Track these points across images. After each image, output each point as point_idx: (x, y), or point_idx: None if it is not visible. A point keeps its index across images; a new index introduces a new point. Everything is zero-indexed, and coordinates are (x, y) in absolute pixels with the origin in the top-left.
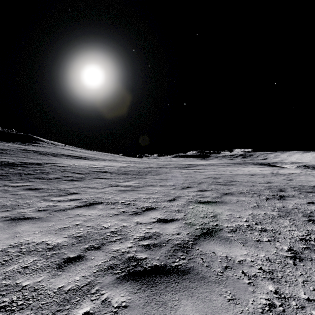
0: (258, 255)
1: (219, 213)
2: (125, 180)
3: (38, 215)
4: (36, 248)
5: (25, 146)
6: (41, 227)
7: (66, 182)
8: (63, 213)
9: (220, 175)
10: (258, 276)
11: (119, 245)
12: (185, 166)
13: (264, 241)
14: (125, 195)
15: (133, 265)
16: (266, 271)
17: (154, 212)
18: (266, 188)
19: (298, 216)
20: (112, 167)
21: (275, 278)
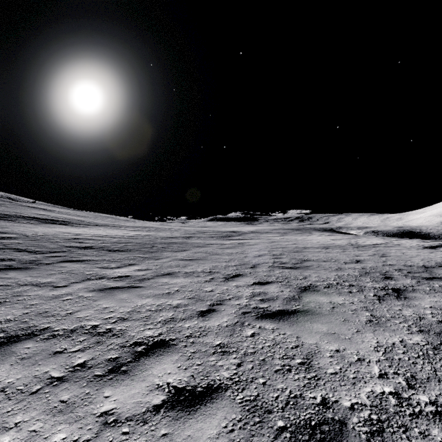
0: None
1: (313, 351)
2: (121, 263)
3: None
4: None
5: None
6: None
7: None
8: None
9: (281, 250)
10: None
11: None
12: (226, 234)
13: None
14: (108, 302)
15: None
16: None
17: (163, 361)
18: (361, 272)
19: None
20: (106, 238)
21: None
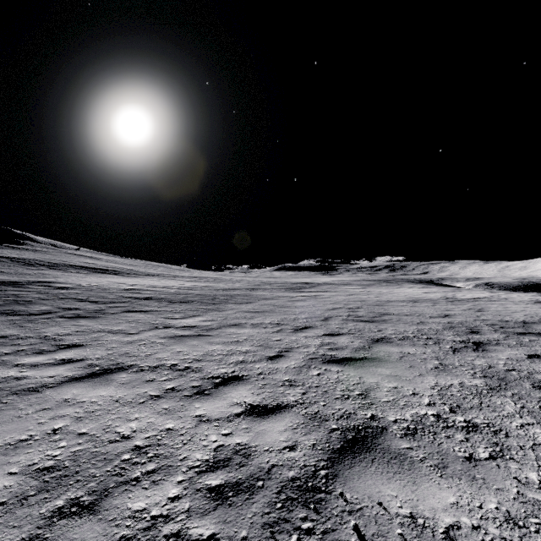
0: (483, 506)
1: (372, 387)
2: (185, 314)
3: None
4: None
5: None
6: None
7: (63, 321)
8: (32, 399)
9: (360, 303)
10: None
11: (147, 493)
12: (297, 285)
13: (483, 460)
14: (181, 347)
15: None
16: None
17: (238, 389)
18: (445, 327)
19: (525, 389)
20: (163, 289)
21: None
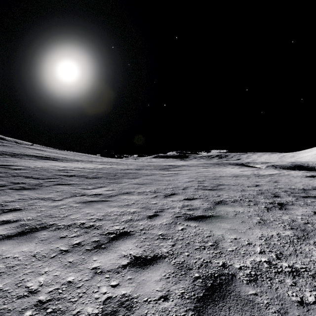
0: None
1: (220, 238)
2: (95, 186)
3: None
4: None
5: None
6: None
7: (12, 191)
8: None
9: (204, 178)
10: None
11: None
12: (166, 167)
13: (312, 304)
14: (89, 209)
15: None
16: None
17: (126, 243)
18: (258, 193)
19: None
20: (83, 169)
21: None
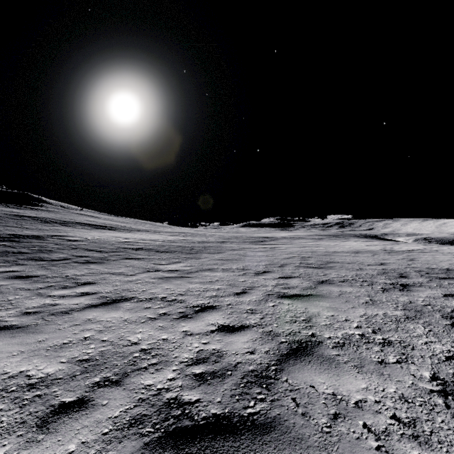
0: (385, 390)
1: (314, 315)
2: (169, 261)
3: (22, 322)
4: (7, 385)
5: (20, 211)
6: (23, 344)
7: (78, 265)
8: (66, 318)
9: (310, 254)
10: (391, 433)
11: (153, 375)
12: (259, 239)
13: (391, 364)
14: (168, 285)
15: (175, 416)
16: (402, 421)
17: (213, 314)
18: (379, 272)
19: (435, 318)
20: (151, 242)
21: (421, 436)
